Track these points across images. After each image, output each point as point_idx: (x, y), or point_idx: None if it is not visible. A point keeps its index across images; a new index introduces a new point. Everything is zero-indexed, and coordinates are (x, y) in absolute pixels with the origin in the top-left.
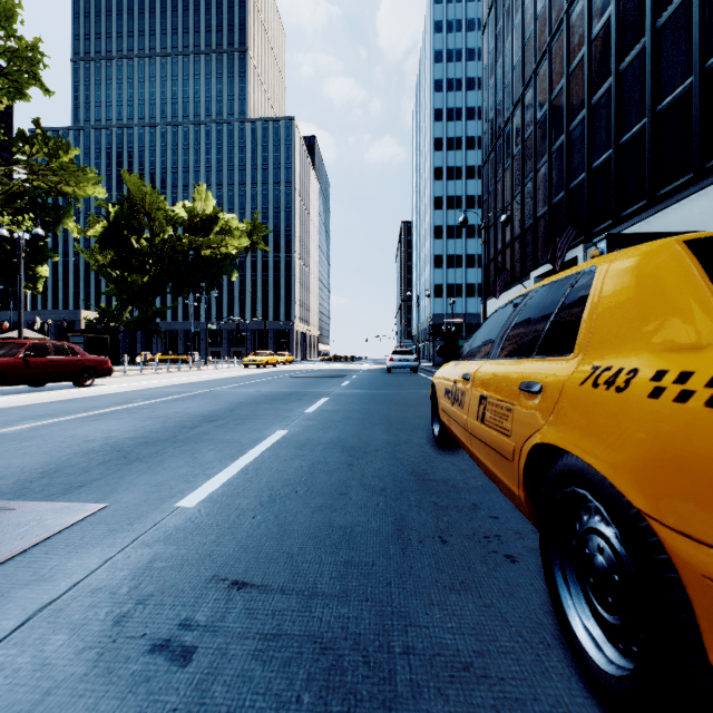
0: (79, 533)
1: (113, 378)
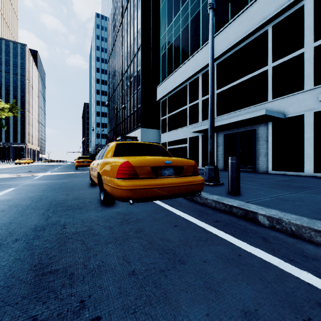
0: (50, 169)
1: None
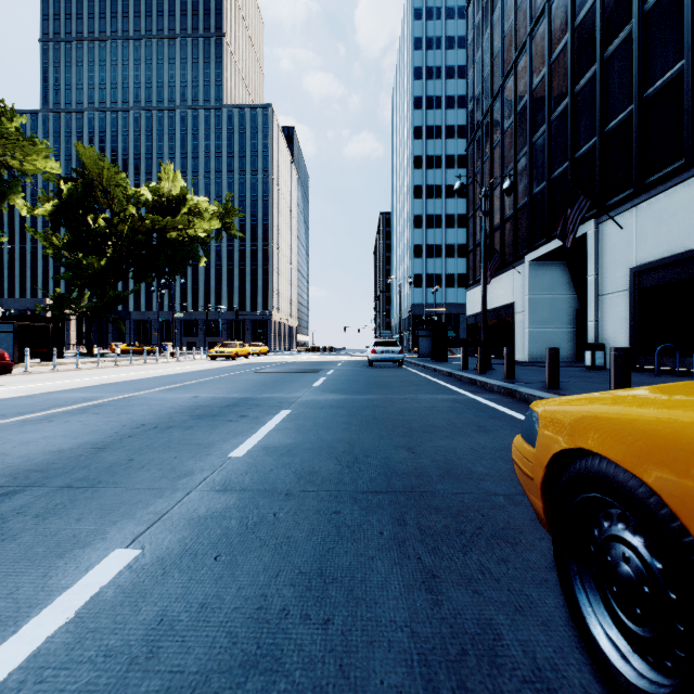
0: None
1: (34, 374)
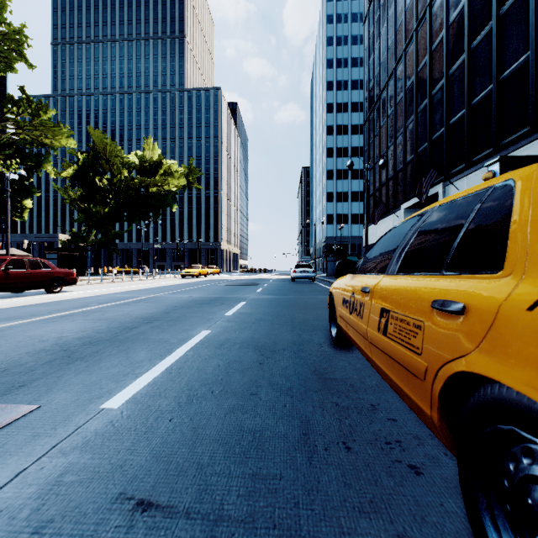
0: (3, 438)
1: (79, 286)
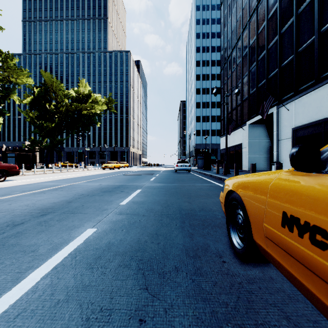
0: None
1: (26, 175)
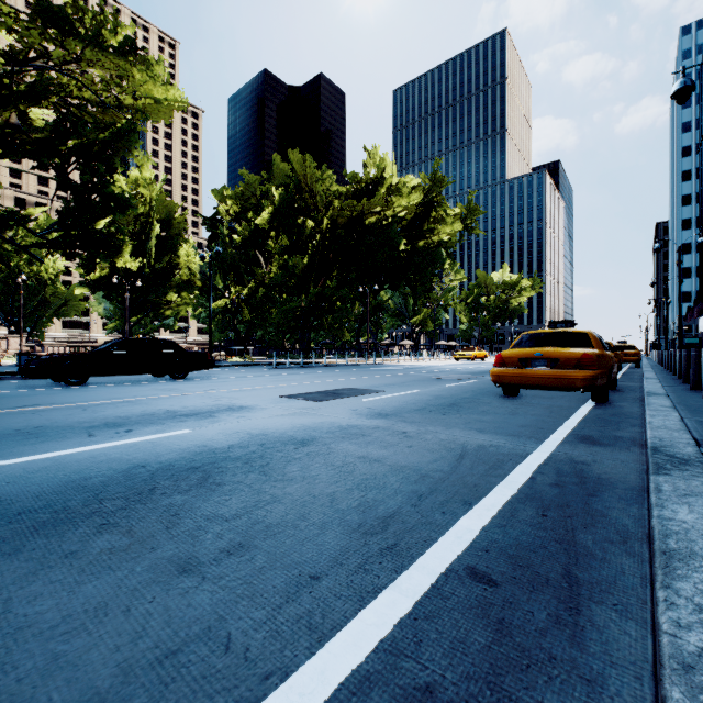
0: None
1: None
